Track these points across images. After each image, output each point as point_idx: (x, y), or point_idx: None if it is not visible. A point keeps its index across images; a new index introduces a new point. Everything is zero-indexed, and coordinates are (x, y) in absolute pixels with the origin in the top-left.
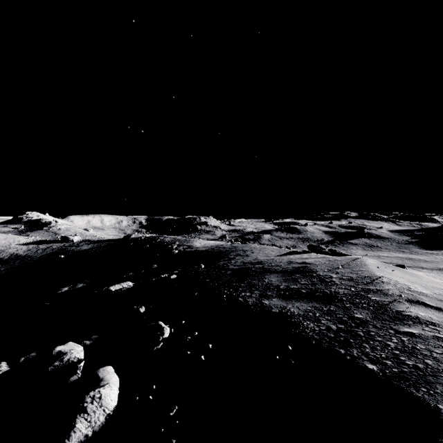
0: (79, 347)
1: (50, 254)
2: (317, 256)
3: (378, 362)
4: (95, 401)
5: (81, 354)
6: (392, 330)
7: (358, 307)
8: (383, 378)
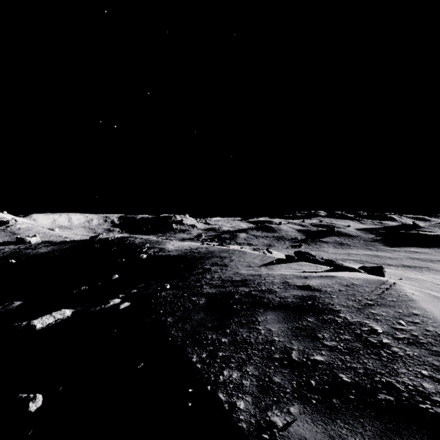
0: None
1: None
2: (308, 266)
3: None
4: None
5: None
6: None
7: None
8: None
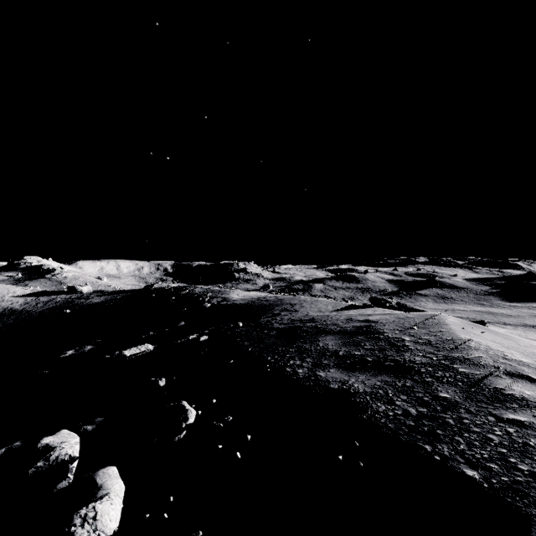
0: (75, 438)
1: (53, 308)
2: (382, 311)
3: (479, 466)
4: (87, 522)
5: (75, 448)
6: (492, 417)
7: (442, 383)
8: (490, 491)
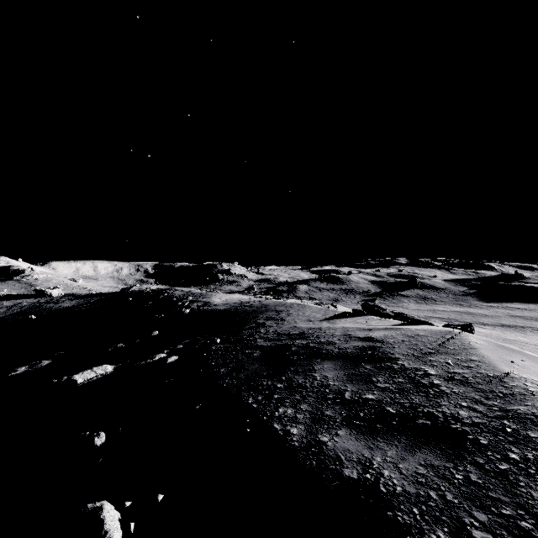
0: None
1: (17, 314)
2: (377, 320)
3: None
4: None
5: None
6: None
7: (532, 477)
8: None
